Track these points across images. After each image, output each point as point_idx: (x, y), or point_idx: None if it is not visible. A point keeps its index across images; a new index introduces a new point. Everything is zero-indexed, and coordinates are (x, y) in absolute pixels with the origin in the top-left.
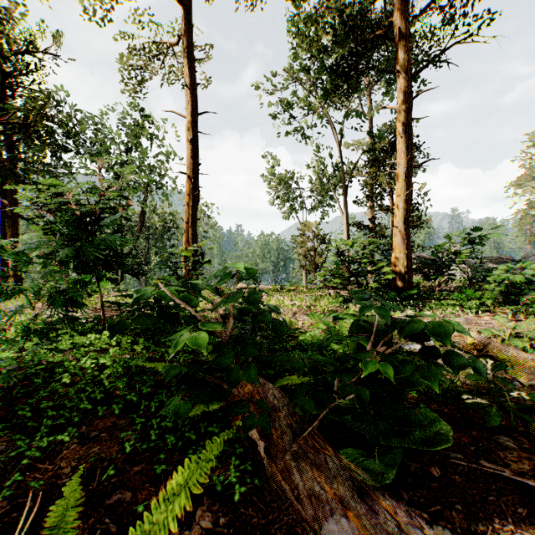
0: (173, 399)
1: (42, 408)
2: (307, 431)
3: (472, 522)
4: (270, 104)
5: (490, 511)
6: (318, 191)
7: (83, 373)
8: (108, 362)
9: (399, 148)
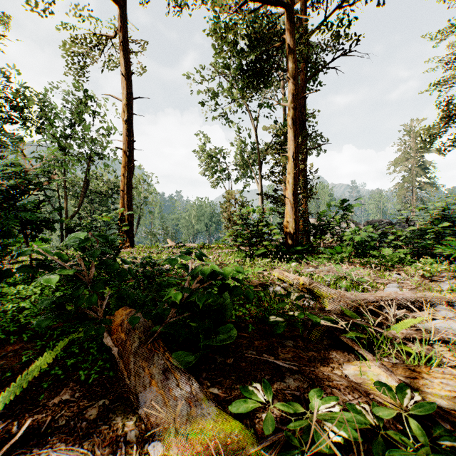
0: (40, 318)
1: None
2: (150, 340)
3: (235, 384)
4: (198, 92)
5: (249, 378)
6: (241, 165)
7: (5, 314)
8: (28, 305)
9: (289, 137)
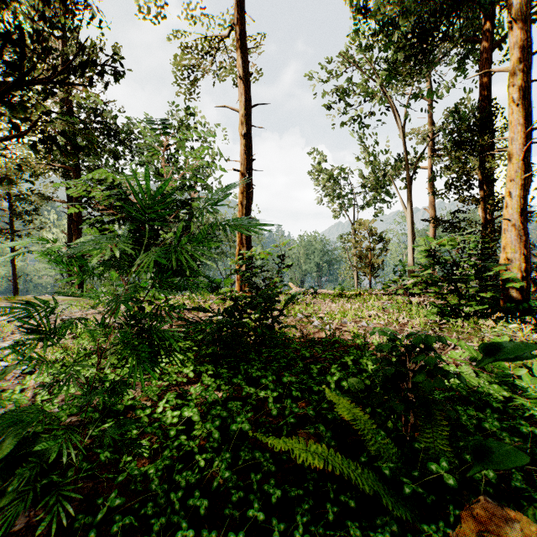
0: None
1: (114, 532)
2: None
3: None
4: (323, 94)
5: None
6: (373, 185)
7: (162, 432)
8: (195, 415)
9: (512, 119)
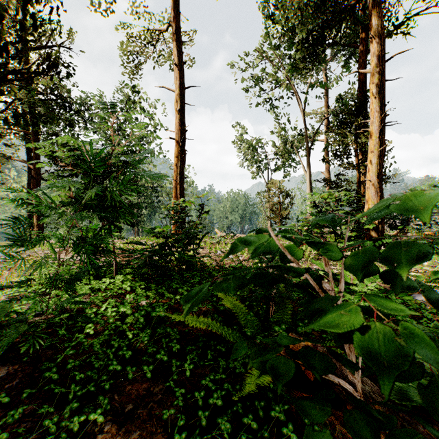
0: (311, 435)
1: (68, 369)
2: None
3: None
4: (243, 80)
5: None
6: (282, 153)
7: (104, 321)
8: (128, 310)
9: (372, 108)
